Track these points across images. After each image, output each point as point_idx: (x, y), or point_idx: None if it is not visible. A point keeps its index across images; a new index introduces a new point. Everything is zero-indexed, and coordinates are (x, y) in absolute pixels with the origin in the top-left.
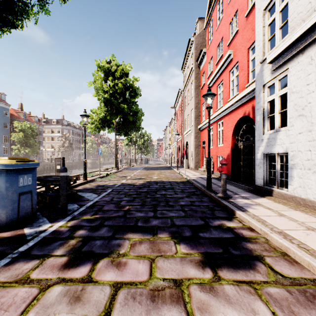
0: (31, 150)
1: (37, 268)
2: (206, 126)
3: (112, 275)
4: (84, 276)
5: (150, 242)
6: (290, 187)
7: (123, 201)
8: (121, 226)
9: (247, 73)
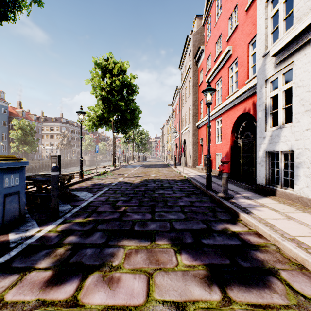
0: (29, 147)
1: (14, 286)
2: (204, 124)
3: (102, 296)
4: (69, 297)
5: (147, 250)
6: (296, 187)
7: (119, 201)
8: (116, 231)
9: (247, 69)
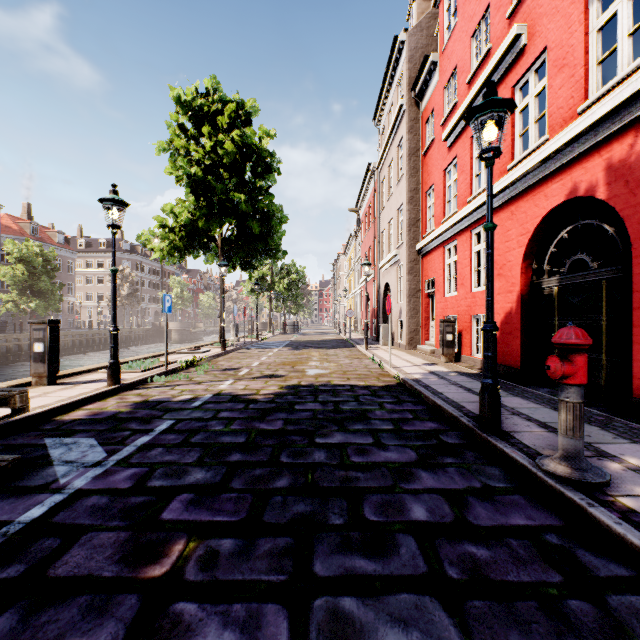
0: (42, 303)
1: None
2: (437, 243)
3: None
4: None
5: None
6: None
7: (180, 493)
8: None
9: (582, 71)
